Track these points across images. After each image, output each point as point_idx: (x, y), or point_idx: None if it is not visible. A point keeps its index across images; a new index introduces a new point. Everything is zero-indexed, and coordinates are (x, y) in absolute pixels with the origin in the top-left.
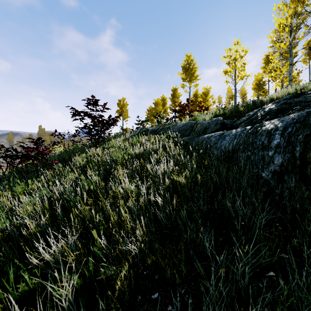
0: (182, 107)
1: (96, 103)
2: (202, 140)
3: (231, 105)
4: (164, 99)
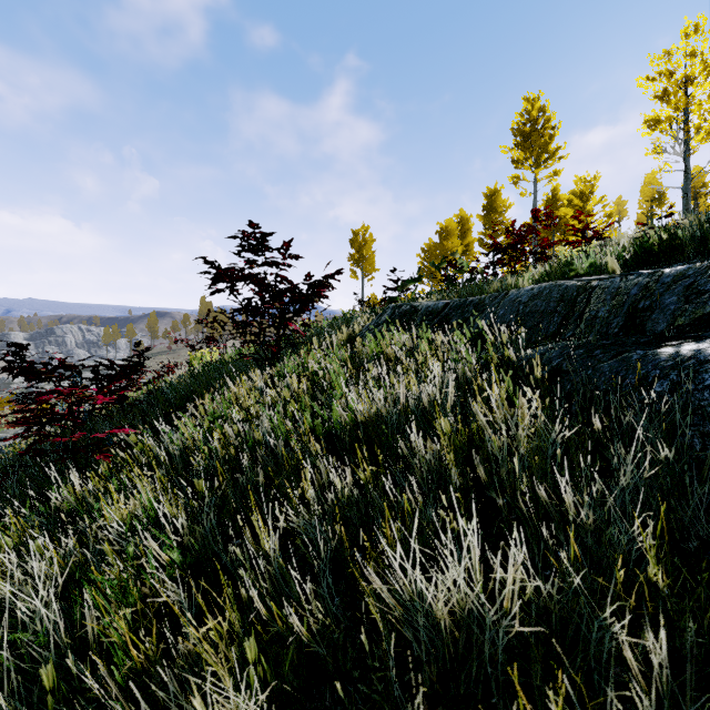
0: (517, 236)
1: (263, 243)
2: (642, 373)
3: (701, 216)
4: (464, 221)
